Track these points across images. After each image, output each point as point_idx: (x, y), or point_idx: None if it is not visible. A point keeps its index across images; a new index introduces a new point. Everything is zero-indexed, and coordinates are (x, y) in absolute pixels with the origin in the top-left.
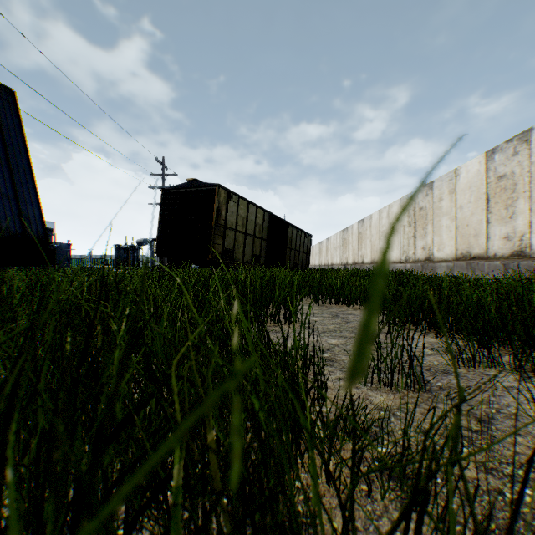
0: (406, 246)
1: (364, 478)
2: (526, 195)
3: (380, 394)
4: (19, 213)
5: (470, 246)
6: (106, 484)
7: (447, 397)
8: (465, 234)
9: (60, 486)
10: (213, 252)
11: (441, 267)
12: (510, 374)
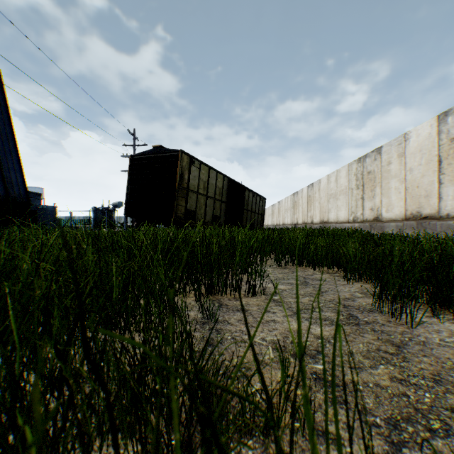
0: (354, 207)
1: None
2: None
3: None
4: (2, 178)
5: (420, 206)
6: None
7: None
8: (415, 195)
9: None
10: (176, 212)
11: (390, 227)
12: None
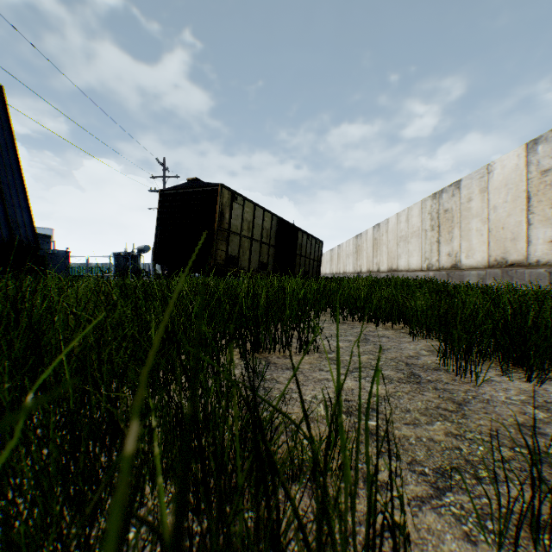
0: (428, 252)
1: None
2: None
3: None
4: (6, 217)
5: (506, 251)
6: None
7: None
8: (500, 238)
9: None
10: (216, 258)
11: (471, 276)
12: None
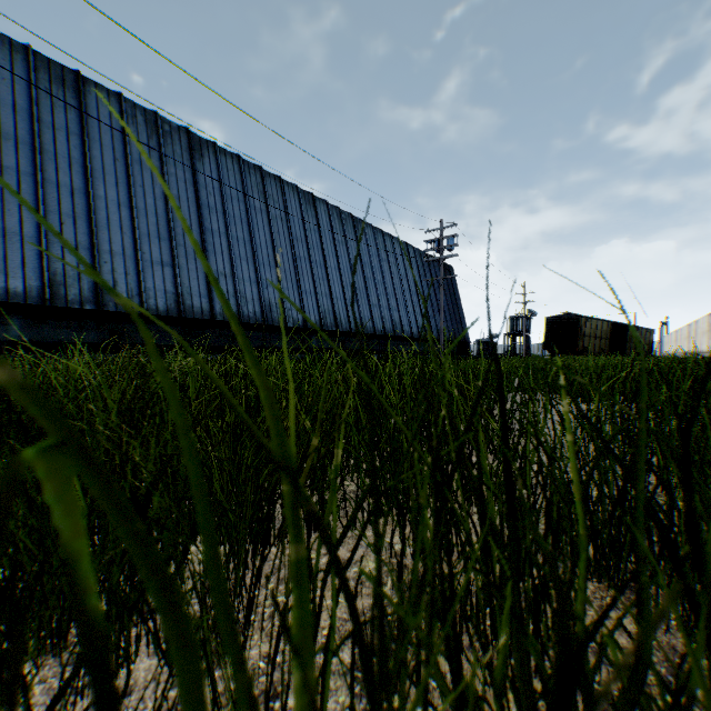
0: (706, 343)
1: None
2: None
3: None
4: (462, 329)
5: None
6: None
7: None
8: None
9: None
10: (577, 348)
11: None
12: None
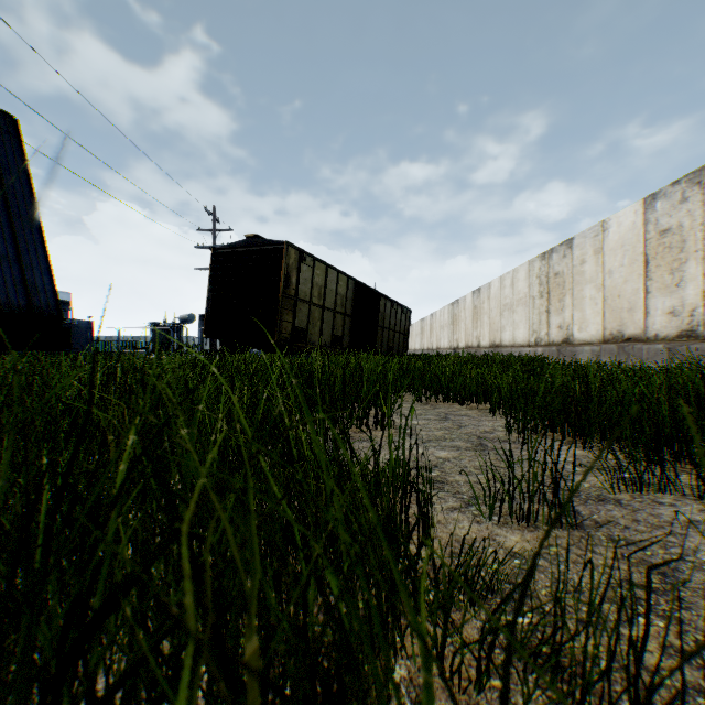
0: (537, 324)
1: (498, 673)
2: (698, 255)
3: (512, 531)
4: (23, 280)
5: (622, 323)
6: (92, 696)
7: (607, 537)
8: (615, 308)
9: (16, 704)
10: (280, 331)
11: (584, 352)
12: (692, 502)
